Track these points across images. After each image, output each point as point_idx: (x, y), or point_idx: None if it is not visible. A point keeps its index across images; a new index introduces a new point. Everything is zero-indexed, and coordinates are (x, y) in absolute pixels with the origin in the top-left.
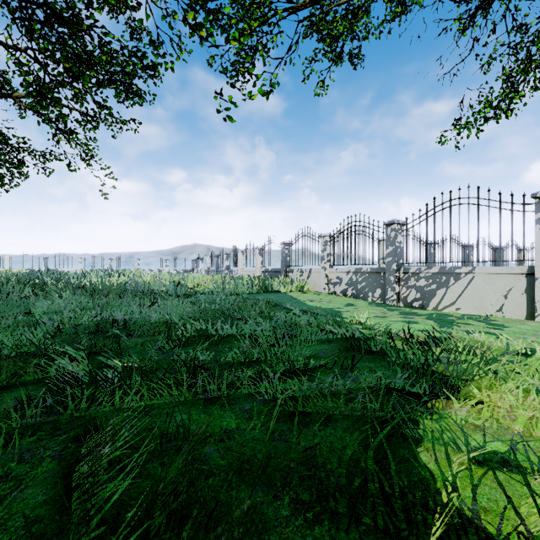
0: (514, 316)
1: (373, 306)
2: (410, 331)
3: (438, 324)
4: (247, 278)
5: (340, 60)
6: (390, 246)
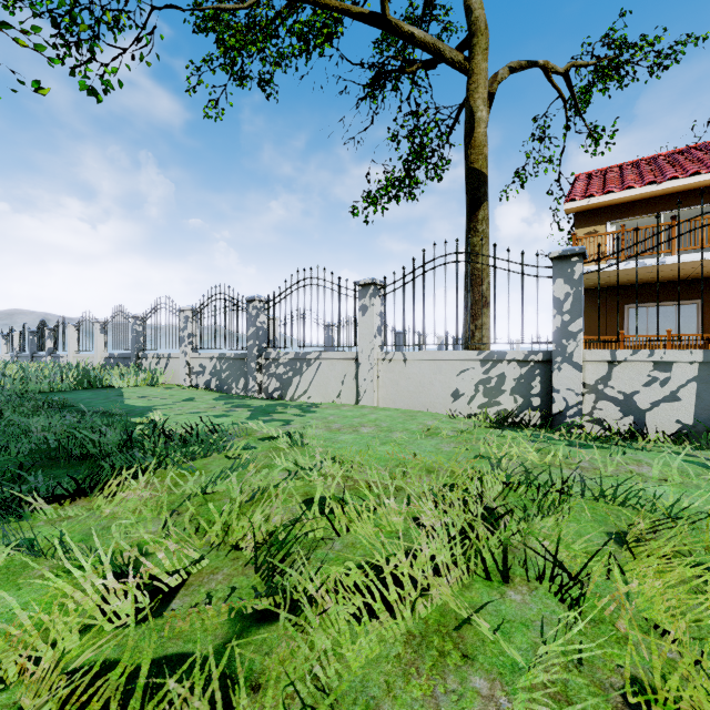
0: (348, 402)
1: (215, 400)
2: (200, 426)
3: (250, 415)
4: (71, 368)
5: (240, 81)
6: (252, 327)
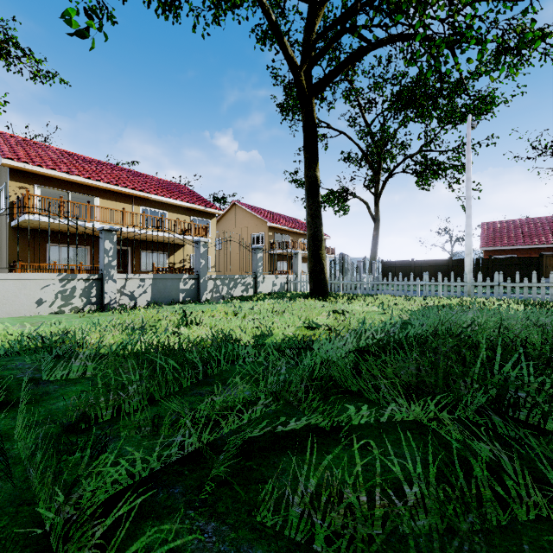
0: None
1: None
2: None
3: None
4: None
5: None
6: None
